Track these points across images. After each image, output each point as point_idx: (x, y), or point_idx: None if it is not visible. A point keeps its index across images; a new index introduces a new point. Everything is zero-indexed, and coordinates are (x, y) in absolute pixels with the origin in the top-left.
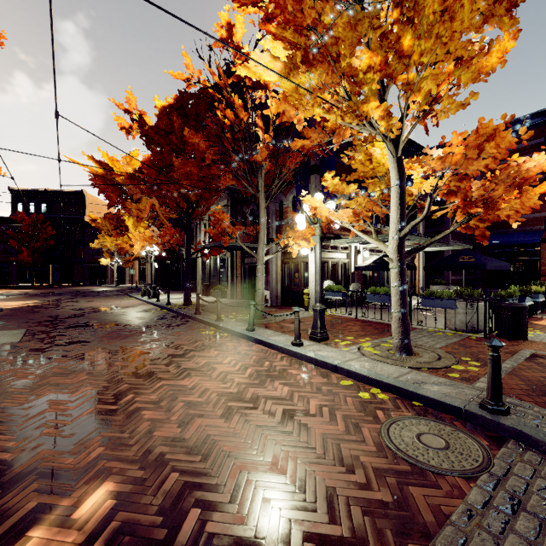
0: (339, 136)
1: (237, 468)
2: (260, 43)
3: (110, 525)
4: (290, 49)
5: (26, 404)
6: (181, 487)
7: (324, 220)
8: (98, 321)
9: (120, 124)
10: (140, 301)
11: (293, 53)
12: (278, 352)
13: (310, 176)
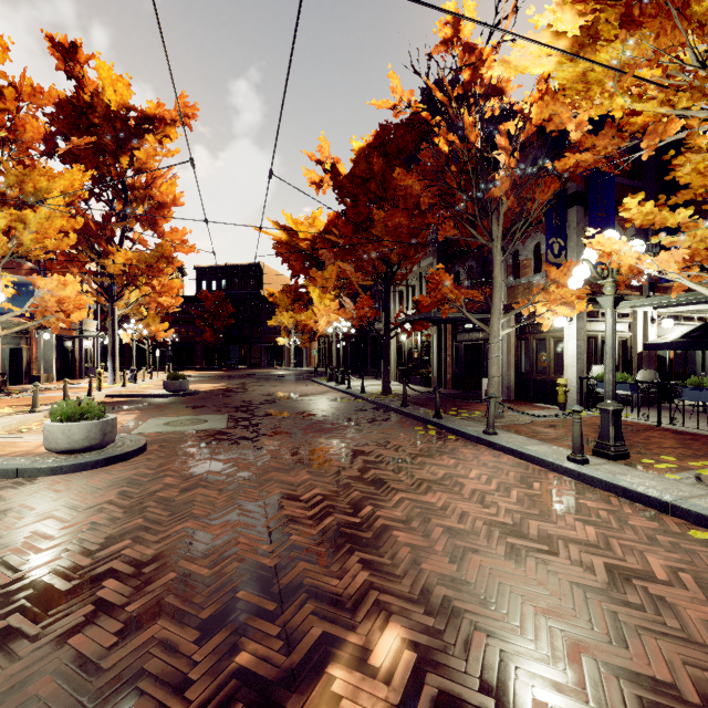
0: (656, 136)
1: (575, 648)
2: (531, 20)
3: (424, 690)
4: (591, 13)
5: (260, 501)
6: (498, 657)
7: (625, 271)
8: (292, 409)
9: (310, 179)
10: (326, 388)
11: (595, 17)
12: (546, 470)
13: (566, 209)
